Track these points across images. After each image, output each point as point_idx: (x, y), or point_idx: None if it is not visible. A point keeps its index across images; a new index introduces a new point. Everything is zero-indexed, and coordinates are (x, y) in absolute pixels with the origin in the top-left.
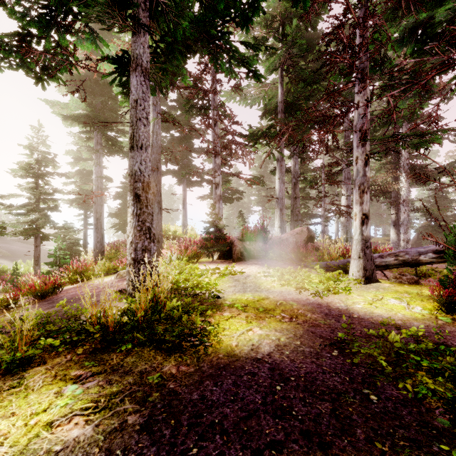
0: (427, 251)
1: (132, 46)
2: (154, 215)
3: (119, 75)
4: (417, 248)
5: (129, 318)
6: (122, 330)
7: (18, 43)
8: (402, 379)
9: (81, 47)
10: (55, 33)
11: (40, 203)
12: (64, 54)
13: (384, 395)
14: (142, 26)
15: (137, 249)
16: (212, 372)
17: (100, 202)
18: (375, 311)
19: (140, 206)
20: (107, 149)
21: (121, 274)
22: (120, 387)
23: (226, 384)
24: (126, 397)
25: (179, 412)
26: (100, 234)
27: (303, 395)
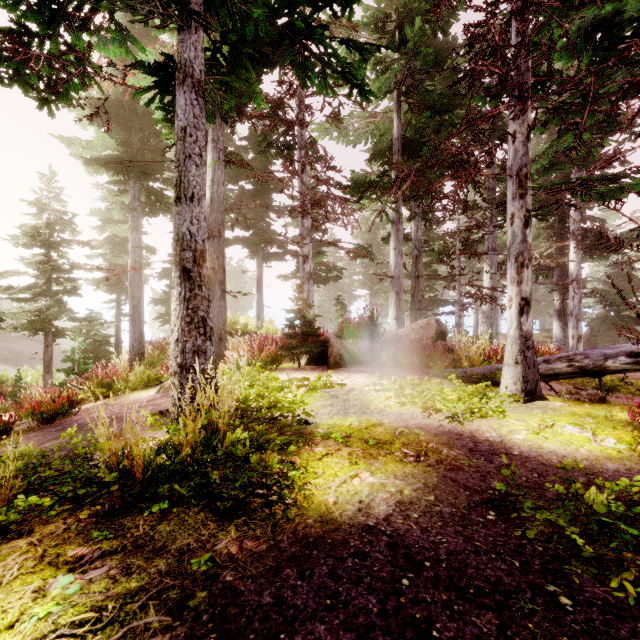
0: (618, 354)
1: (179, 48)
2: (214, 301)
3: (160, 92)
4: (602, 349)
5: (169, 457)
6: (156, 478)
7: (2, 37)
8: (614, 571)
9: (105, 52)
10: (66, 31)
11: (52, 284)
12: (79, 62)
13: (582, 596)
14: (193, 14)
15: (185, 351)
16: (296, 551)
17: (139, 283)
18: (544, 445)
19: (189, 286)
20: (149, 206)
21: (166, 387)
22: (144, 580)
23: (319, 574)
24: (151, 601)
25: (239, 630)
26: (139, 328)
27: (448, 597)
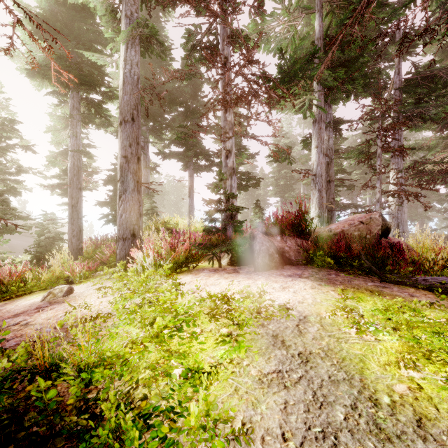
0: None
1: None
2: (126, 193)
3: None
4: None
5: None
6: None
7: None
8: None
9: None
10: None
11: (2, 186)
12: None
13: None
14: None
15: None
16: None
17: (77, 185)
18: None
19: None
20: (86, 115)
21: (55, 293)
22: None
23: None
24: None
25: None
26: (77, 225)
27: None
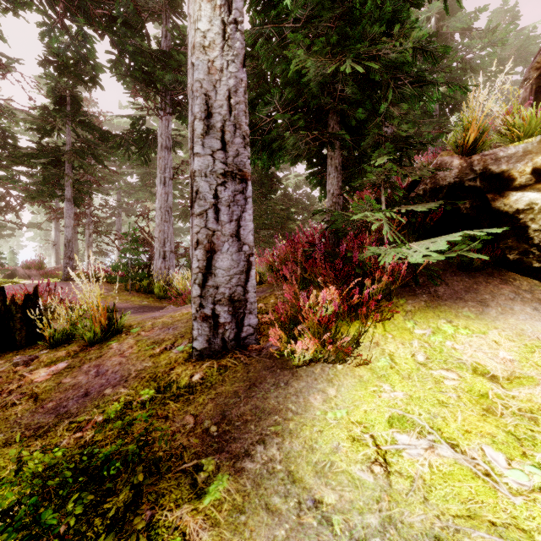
0: None
1: None
2: None
3: None
4: None
5: None
6: None
7: None
8: None
9: None
10: None
11: None
12: None
13: None
14: None
15: None
16: None
17: None
18: None
19: None
20: None
21: None
22: None
23: None
24: None
25: None
26: None
27: None
